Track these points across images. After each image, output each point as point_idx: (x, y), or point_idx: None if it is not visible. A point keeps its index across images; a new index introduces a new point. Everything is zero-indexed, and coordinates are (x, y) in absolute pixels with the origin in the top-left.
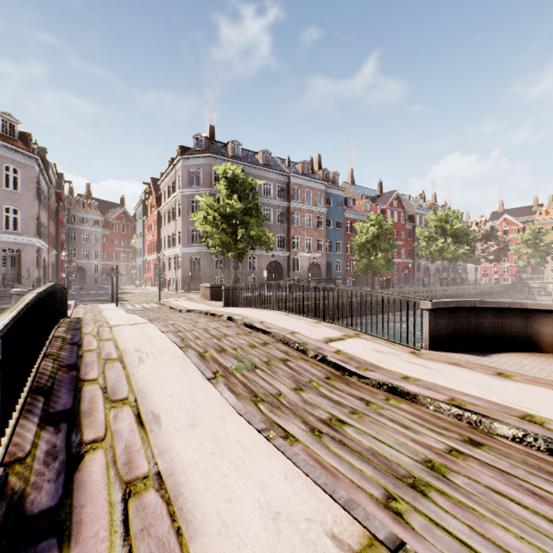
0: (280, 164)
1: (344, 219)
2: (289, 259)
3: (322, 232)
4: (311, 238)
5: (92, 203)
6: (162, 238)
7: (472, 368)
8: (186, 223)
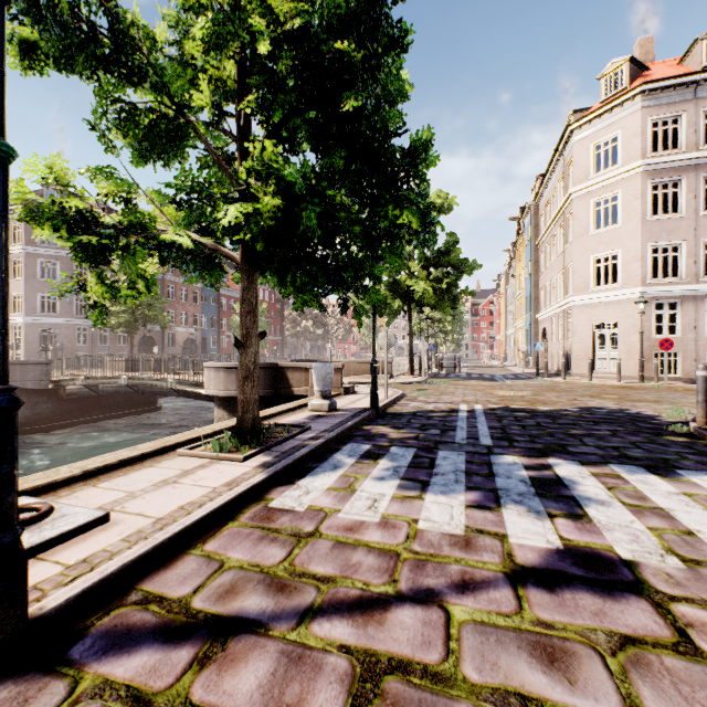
0: None
1: (219, 295)
2: (165, 334)
3: (198, 307)
4: (187, 313)
5: None
6: None
7: None
8: (33, 287)
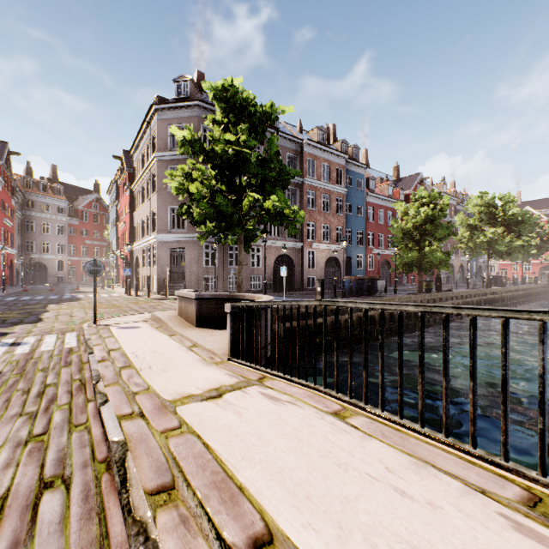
0: (289, 130)
1: (366, 203)
2: (303, 252)
3: (342, 218)
4: (329, 226)
5: (55, 186)
6: (135, 224)
7: None
8: (163, 200)
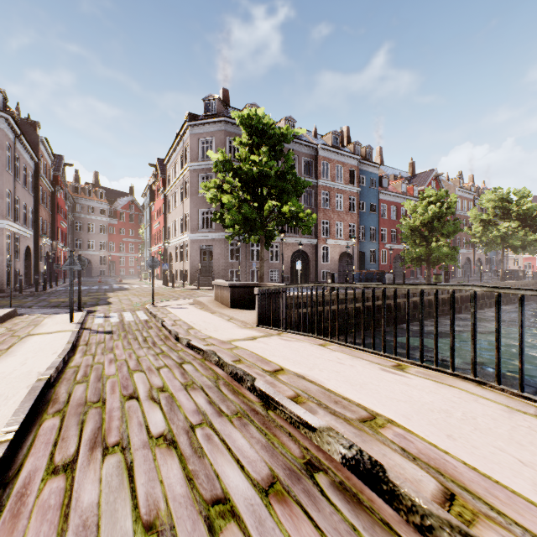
0: (305, 136)
1: (378, 201)
2: (317, 248)
3: (355, 215)
4: (342, 223)
5: (98, 191)
6: (168, 224)
7: None
8: (195, 204)
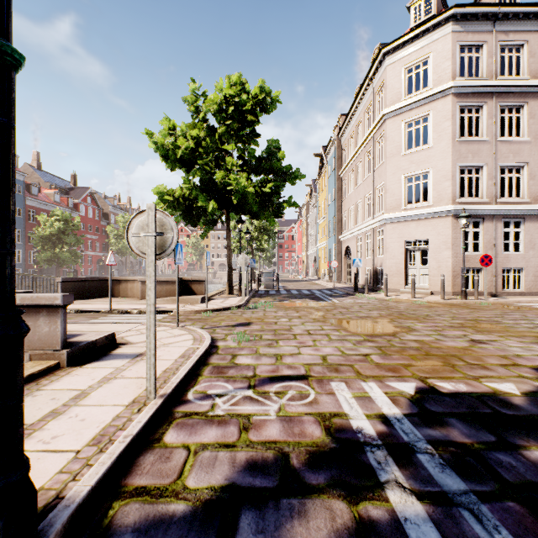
0: None
1: (26, 206)
2: None
3: None
4: None
5: None
6: None
7: (77, 304)
8: None
